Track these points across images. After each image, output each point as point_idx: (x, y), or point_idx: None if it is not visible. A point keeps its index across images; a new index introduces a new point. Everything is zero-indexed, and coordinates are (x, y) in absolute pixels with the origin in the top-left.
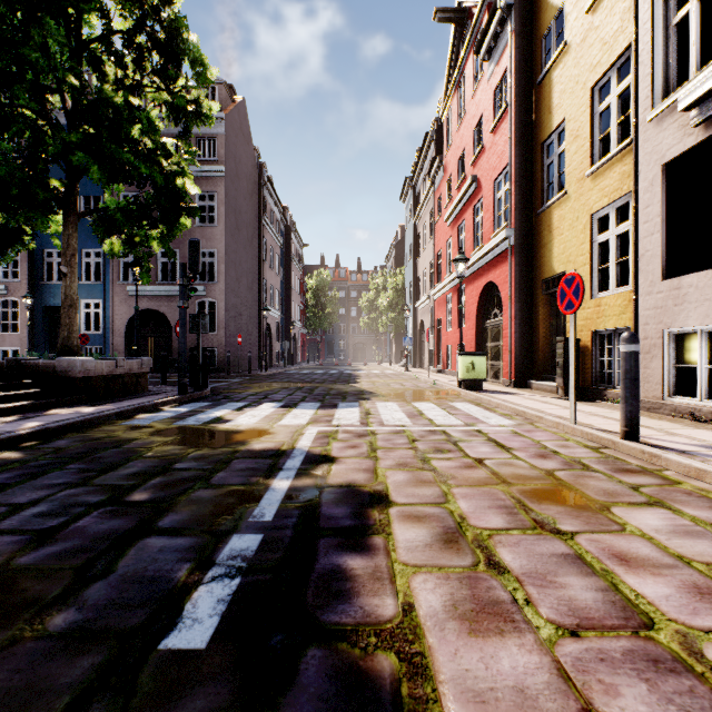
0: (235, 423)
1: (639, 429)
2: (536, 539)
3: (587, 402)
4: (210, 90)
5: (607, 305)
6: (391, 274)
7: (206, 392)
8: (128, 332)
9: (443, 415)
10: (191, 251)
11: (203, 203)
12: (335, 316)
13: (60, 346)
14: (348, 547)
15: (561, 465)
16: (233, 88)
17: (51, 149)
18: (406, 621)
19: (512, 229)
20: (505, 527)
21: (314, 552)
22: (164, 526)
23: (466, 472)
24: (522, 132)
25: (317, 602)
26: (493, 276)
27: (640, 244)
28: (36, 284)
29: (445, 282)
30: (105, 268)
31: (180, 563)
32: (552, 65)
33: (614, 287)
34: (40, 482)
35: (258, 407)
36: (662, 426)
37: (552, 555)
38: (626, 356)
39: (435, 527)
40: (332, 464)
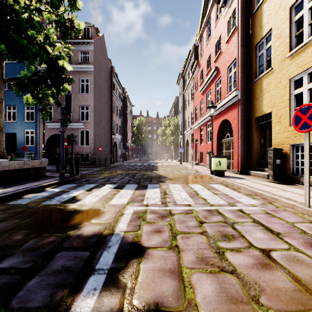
0: (81, 202)
1: None
2: None
3: (291, 185)
4: (86, 29)
5: None
6: (172, 118)
7: (77, 177)
8: (47, 145)
9: (210, 195)
10: (67, 100)
11: (83, 83)
12: (146, 138)
13: None
14: None
15: None
16: (98, 29)
17: None
18: None
19: (239, 91)
20: None
21: None
22: None
23: (267, 276)
24: (244, 40)
25: None
26: (227, 116)
27: None
28: None
29: (200, 120)
30: (35, 114)
31: None
32: (262, 1)
33: None
34: None
35: (101, 188)
36: None
37: None
38: None
39: None
40: (140, 260)
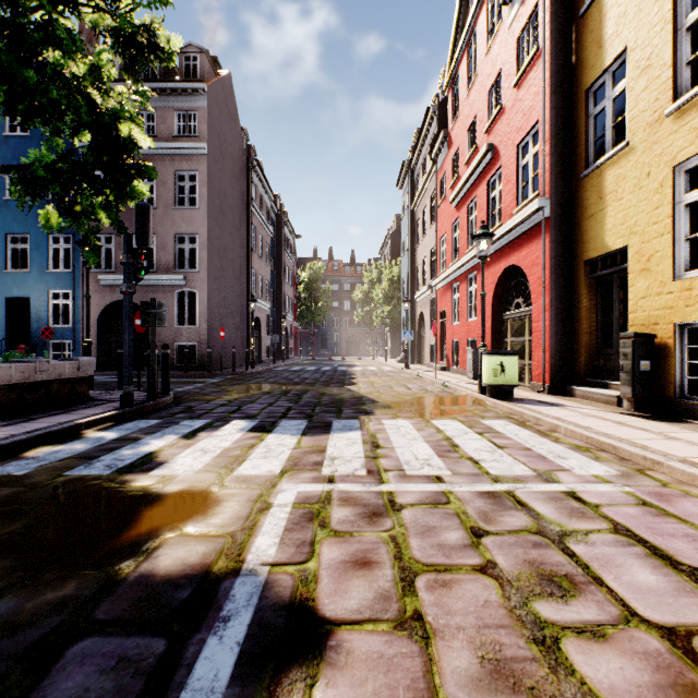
0: (165, 471)
1: None
2: None
3: (679, 422)
4: (191, 60)
5: None
6: (386, 265)
7: (164, 401)
8: (100, 325)
9: (488, 449)
10: (138, 219)
11: (182, 183)
12: (328, 309)
13: None
14: None
15: None
16: (217, 61)
17: None
18: None
19: (546, 198)
20: None
21: None
22: None
23: None
24: (559, 79)
25: None
26: (516, 258)
27: None
28: None
29: (451, 269)
30: (74, 255)
31: None
32: None
33: None
34: None
35: (220, 430)
36: None
37: None
38: None
39: None
40: (314, 672)
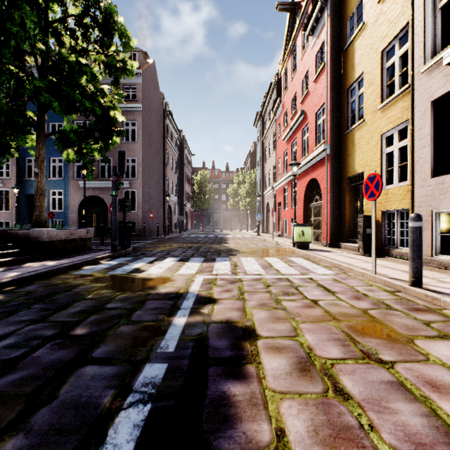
0: (148, 272)
1: (422, 279)
2: (366, 367)
3: (379, 257)
4: (132, 55)
5: (392, 194)
6: (247, 173)
7: (129, 250)
8: (80, 210)
9: (285, 267)
10: (120, 159)
11: (127, 127)
12: (212, 200)
13: (34, 220)
14: (230, 375)
15: (371, 305)
16: (147, 54)
17: (27, 91)
18: (280, 447)
19: (328, 144)
20: (342, 357)
21: (205, 379)
22: (96, 356)
23: (307, 310)
24: (334, 81)
25: (210, 427)
26: (315, 175)
27: (415, 154)
28: (21, 179)
29: (283, 178)
30: (65, 169)
31: (106, 390)
32: (354, 37)
33: (397, 182)
34: (12, 319)
35: (163, 261)
36: (434, 276)
37: (381, 382)
38: (414, 230)
39: (291, 357)
40: (214, 304)
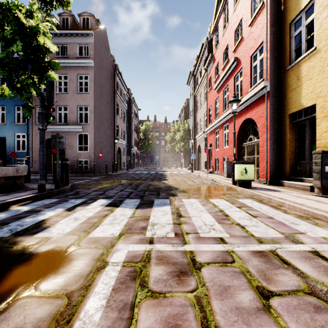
0: (45, 234)
1: None
2: None
3: None
4: (86, 19)
5: None
6: (181, 123)
7: (64, 188)
8: None
9: (247, 218)
10: (48, 89)
11: (81, 80)
12: (154, 144)
13: None
14: None
15: None
16: (99, 21)
17: None
18: None
19: (268, 81)
20: None
21: None
22: None
23: None
24: (274, 18)
25: None
26: (250, 114)
27: None
28: None
29: (215, 122)
30: None
31: None
32: None
33: None
34: None
35: (89, 205)
36: None
37: None
38: None
39: None
40: None
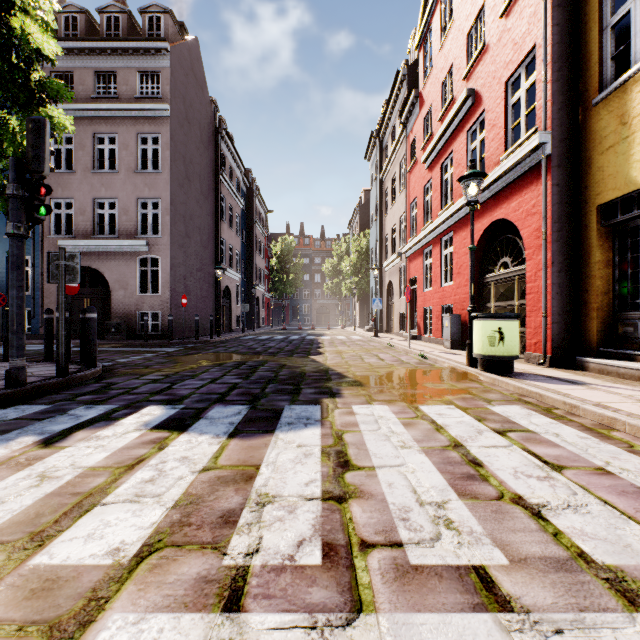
0: None
1: None
2: None
3: None
4: (155, 20)
5: None
6: (354, 237)
7: (81, 376)
8: None
9: (537, 473)
10: (29, 138)
11: (145, 146)
12: (299, 281)
13: None
14: None
15: None
16: (184, 26)
17: None
18: None
19: (548, 133)
20: None
21: None
22: None
23: None
24: None
25: None
26: (504, 211)
27: None
28: None
29: (423, 232)
30: None
31: None
32: None
33: None
34: None
35: (111, 426)
36: None
37: None
38: None
39: None
40: None
